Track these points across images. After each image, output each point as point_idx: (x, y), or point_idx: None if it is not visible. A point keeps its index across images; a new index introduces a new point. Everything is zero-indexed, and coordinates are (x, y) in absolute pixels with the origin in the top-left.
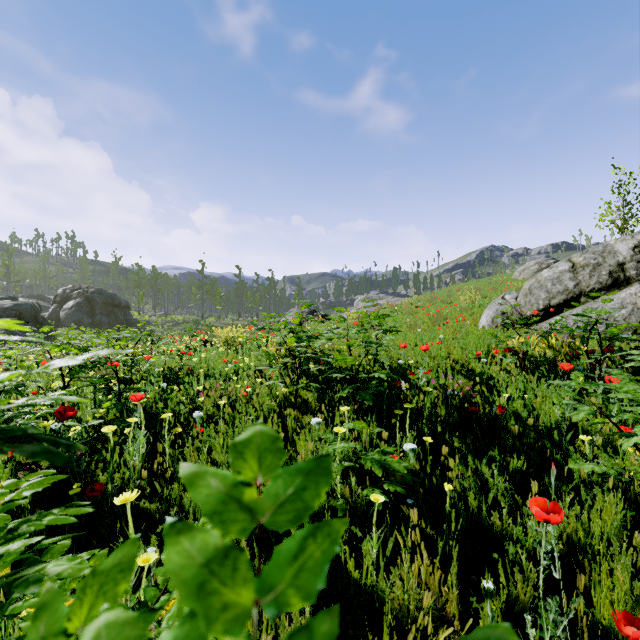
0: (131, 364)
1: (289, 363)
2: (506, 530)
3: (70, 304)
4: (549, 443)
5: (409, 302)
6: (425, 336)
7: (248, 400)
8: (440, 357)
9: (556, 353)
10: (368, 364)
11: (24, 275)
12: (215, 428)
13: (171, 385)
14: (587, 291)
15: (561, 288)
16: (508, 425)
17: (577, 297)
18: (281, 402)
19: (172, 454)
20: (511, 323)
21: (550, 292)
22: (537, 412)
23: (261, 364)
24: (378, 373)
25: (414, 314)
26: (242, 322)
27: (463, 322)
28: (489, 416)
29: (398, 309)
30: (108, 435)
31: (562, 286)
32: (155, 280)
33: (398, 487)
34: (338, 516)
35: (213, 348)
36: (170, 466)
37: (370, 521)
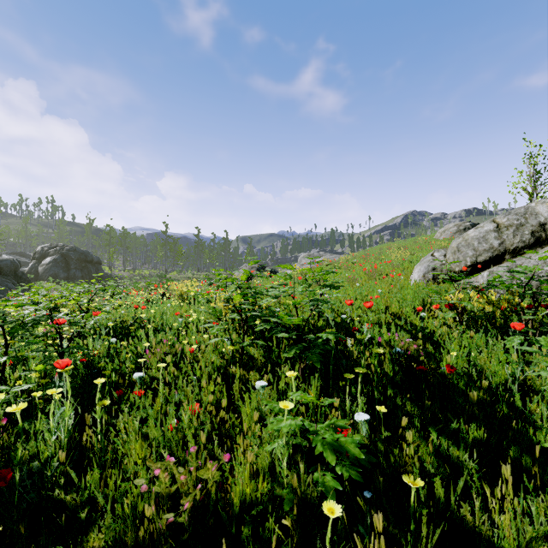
0: (74, 322)
1: (236, 318)
2: (483, 531)
3: (47, 260)
4: (506, 408)
5: (346, 259)
6: (364, 290)
7: (194, 356)
8: (379, 310)
9: (496, 309)
10: (312, 318)
11: (8, 234)
12: (157, 390)
13: (123, 339)
14: (511, 249)
15: (487, 246)
16: (459, 386)
17: (502, 254)
18: (227, 358)
19: (107, 421)
20: (450, 279)
21: (477, 250)
22: (481, 368)
23: (211, 318)
24: (326, 334)
25: (351, 269)
26: (201, 276)
27: (396, 277)
28: (437, 375)
29: (337, 265)
30: (37, 402)
31: (488, 244)
32: (124, 239)
33: (352, 471)
34: (284, 510)
35: (169, 301)
36: (95, 443)
37: (320, 508)
